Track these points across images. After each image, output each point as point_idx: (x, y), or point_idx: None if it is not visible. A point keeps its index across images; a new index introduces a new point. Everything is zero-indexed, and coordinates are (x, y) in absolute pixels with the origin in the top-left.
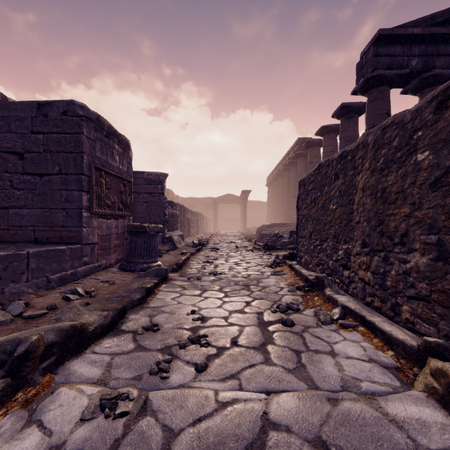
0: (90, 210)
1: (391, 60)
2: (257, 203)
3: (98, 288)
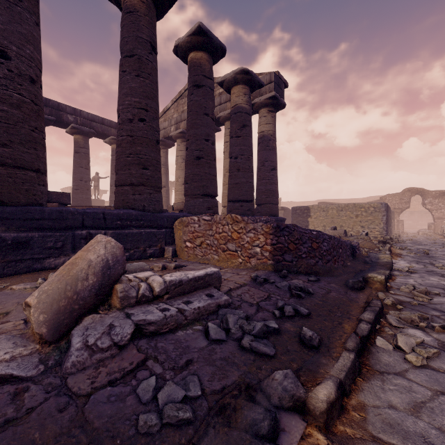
0: None
1: None
2: None
3: None
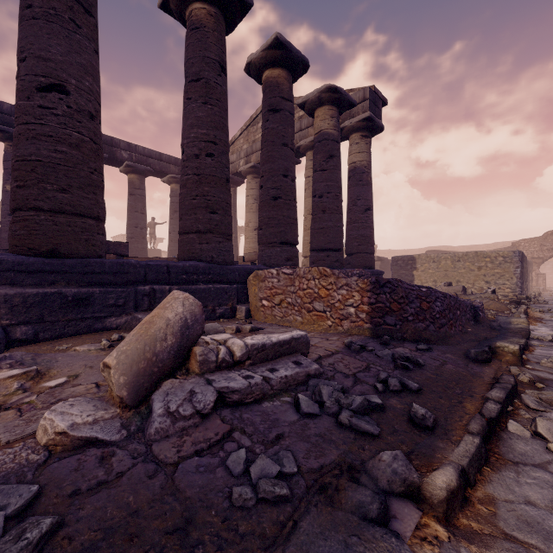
0: None
1: None
2: None
3: None
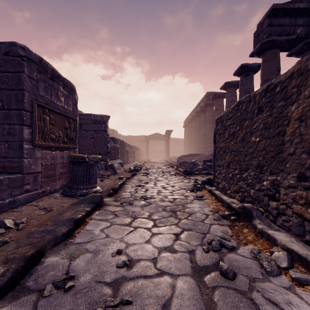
0: (32, 143)
1: (281, 28)
2: (177, 139)
3: (32, 217)
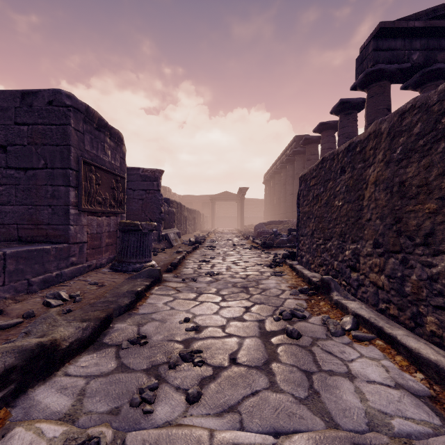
0: (78, 207)
1: (391, 54)
2: (254, 201)
3: (84, 291)
